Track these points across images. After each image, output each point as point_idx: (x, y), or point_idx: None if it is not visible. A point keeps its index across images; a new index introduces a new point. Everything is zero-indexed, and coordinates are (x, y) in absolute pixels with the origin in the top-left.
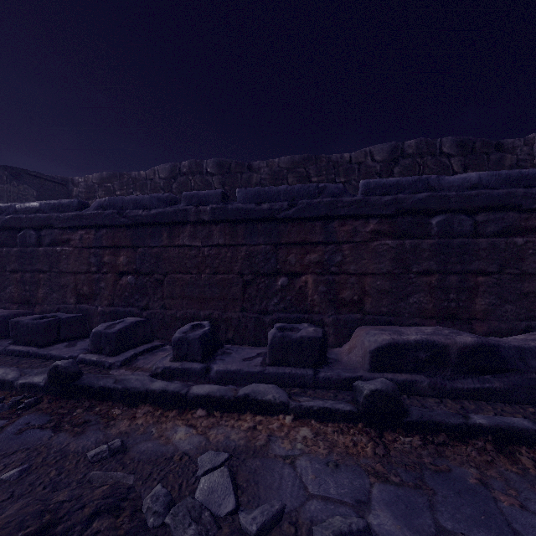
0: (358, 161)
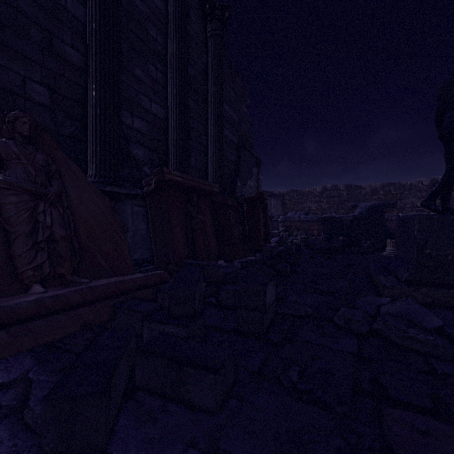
0: (415, 185)
